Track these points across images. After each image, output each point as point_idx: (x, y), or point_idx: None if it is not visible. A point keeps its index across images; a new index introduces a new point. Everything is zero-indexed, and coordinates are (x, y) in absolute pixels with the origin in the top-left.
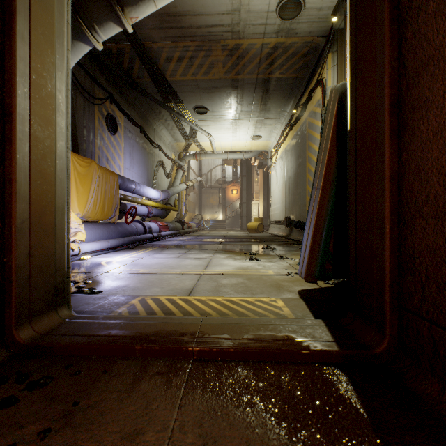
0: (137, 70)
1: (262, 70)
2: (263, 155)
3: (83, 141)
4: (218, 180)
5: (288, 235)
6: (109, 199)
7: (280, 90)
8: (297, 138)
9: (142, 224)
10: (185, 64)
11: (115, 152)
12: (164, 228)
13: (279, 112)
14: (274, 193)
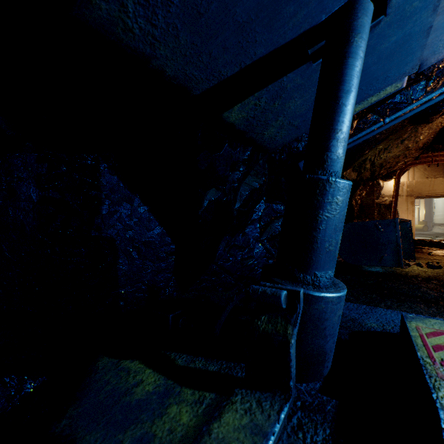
0: None
1: None
2: None
3: None
4: None
5: None
6: None
7: None
8: None
9: None
10: None
11: None
12: None
13: None
14: (438, 204)
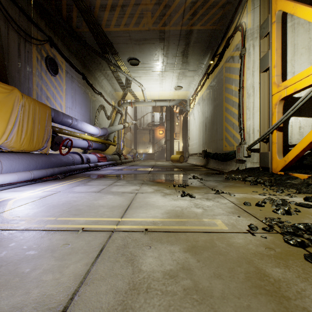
0: (76, 19)
1: (185, 21)
2: (182, 104)
3: (18, 76)
4: (149, 123)
5: (206, 164)
6: (39, 130)
7: (200, 42)
8: (213, 84)
9: (80, 155)
10: (118, 13)
11: (56, 92)
12: (103, 159)
13: (198, 65)
14: (192, 132)
